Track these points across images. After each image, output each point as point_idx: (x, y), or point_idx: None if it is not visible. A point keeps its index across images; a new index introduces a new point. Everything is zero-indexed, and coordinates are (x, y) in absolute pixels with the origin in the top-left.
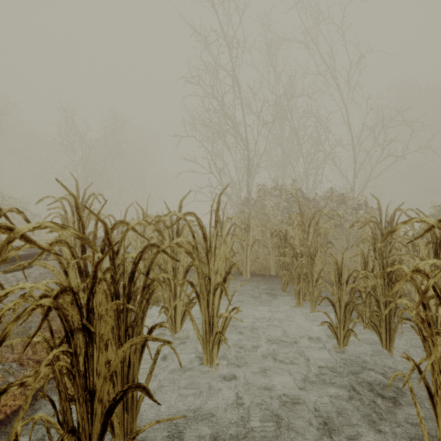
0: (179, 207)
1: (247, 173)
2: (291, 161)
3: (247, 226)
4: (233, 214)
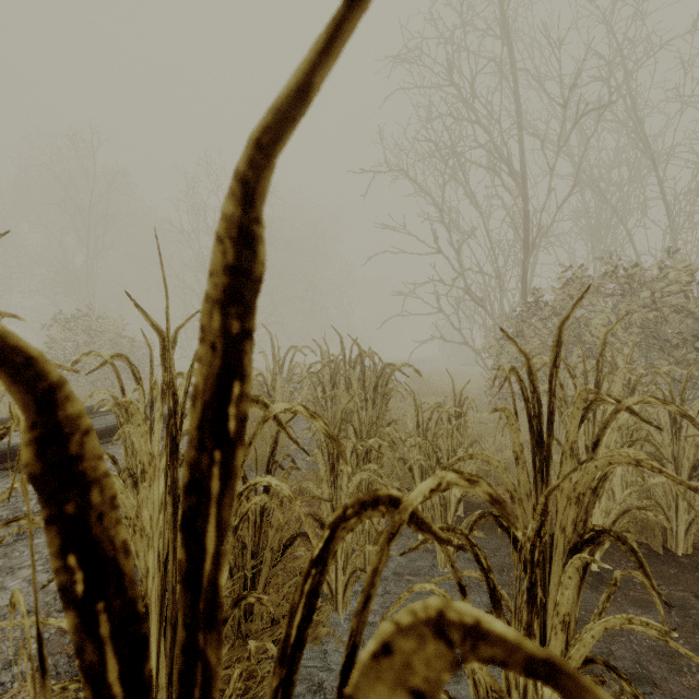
0: (213, 294)
1: (523, 247)
2: (621, 219)
3: (682, 411)
4: (489, 342)
